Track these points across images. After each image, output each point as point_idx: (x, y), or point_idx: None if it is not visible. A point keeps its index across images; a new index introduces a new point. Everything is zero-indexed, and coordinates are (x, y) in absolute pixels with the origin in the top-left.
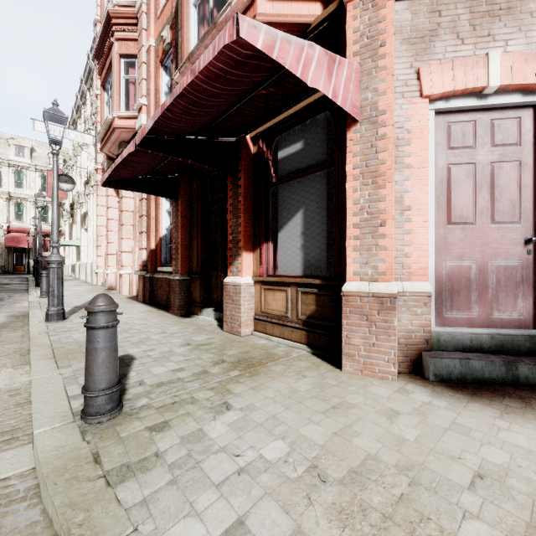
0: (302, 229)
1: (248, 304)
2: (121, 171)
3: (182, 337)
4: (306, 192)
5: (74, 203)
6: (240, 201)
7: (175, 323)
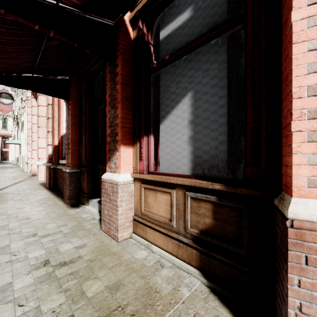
0: (191, 117)
1: (126, 204)
2: None
3: (49, 244)
4: (196, 69)
5: (18, 115)
6: (118, 89)
7: (58, 217)
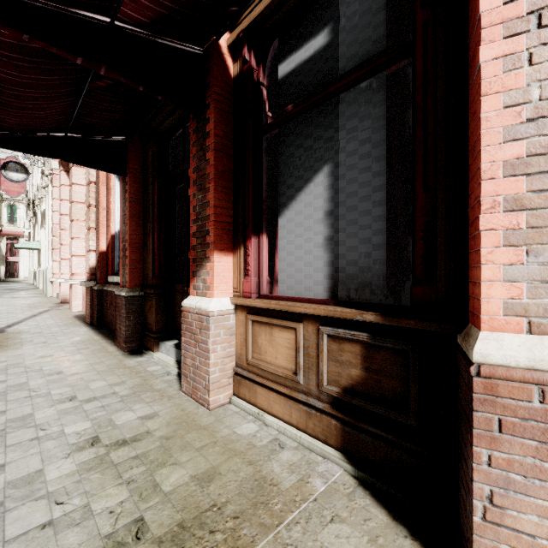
0: (328, 206)
1: (223, 348)
2: None
3: (98, 412)
4: (337, 128)
5: (35, 199)
6: (209, 160)
7: (109, 370)
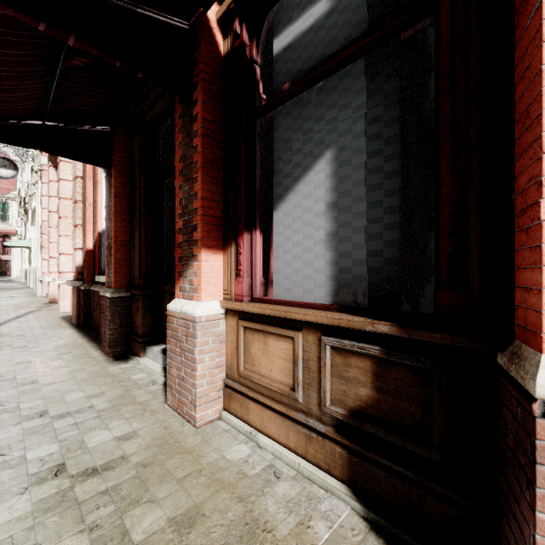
0: (331, 197)
1: (211, 357)
2: None
3: (69, 431)
4: (342, 106)
5: (26, 197)
6: (196, 147)
7: (89, 379)
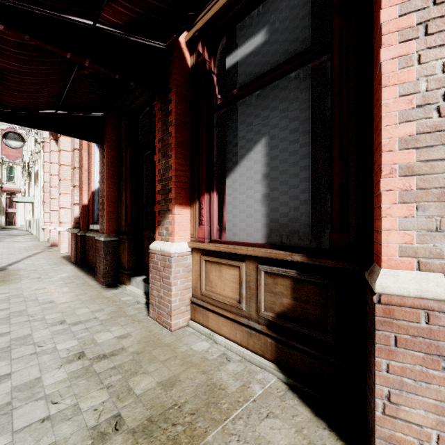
0: (265, 170)
1: (182, 282)
2: (1, 91)
3: (83, 333)
4: (272, 109)
5: (30, 162)
6: (171, 133)
7: (90, 300)
